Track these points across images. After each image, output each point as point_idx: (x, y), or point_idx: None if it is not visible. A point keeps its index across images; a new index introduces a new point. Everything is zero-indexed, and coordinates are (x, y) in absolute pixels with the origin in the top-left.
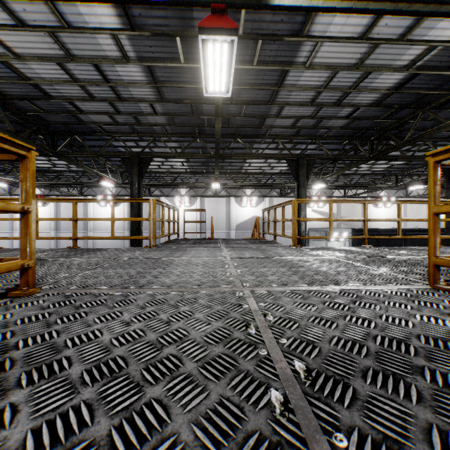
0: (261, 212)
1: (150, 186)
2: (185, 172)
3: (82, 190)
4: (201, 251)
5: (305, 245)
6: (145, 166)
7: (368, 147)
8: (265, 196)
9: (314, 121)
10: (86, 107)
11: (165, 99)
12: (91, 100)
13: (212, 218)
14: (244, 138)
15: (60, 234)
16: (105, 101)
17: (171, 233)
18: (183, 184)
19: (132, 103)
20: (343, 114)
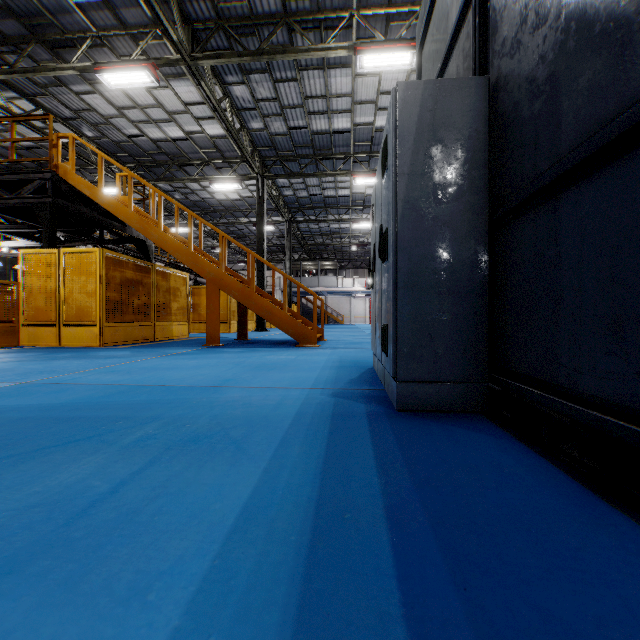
0: None
1: None
2: None
3: None
4: None
5: None
6: None
7: None
8: None
9: None
10: None
11: None
12: None
13: None
14: None
15: None
16: None
17: None
18: None
19: None
20: None
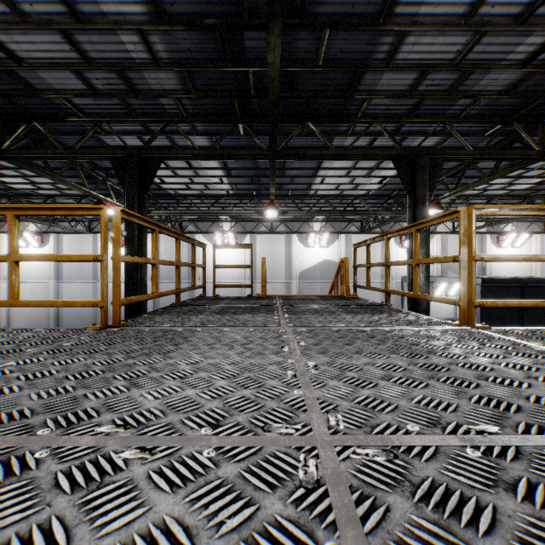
0: (334, 255)
1: (182, 220)
2: (227, 195)
3: (91, 226)
4: (221, 351)
5: (427, 307)
6: (151, 173)
7: (537, 135)
8: (340, 232)
9: (454, 79)
10: (24, 50)
11: (167, 18)
12: (22, 23)
13: (264, 260)
14: (319, 121)
15: (62, 285)
16: (51, 26)
17: (182, 288)
18: (224, 213)
19: (106, 34)
20: (518, 56)
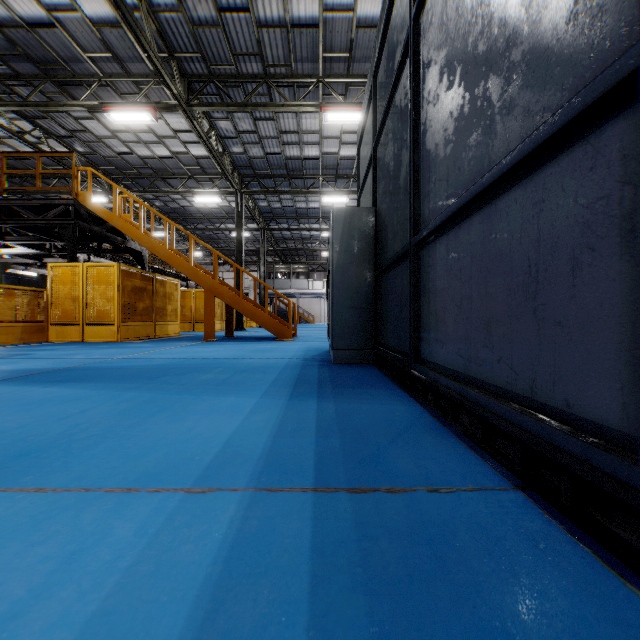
0: None
1: None
2: None
3: None
4: None
5: None
6: None
7: None
8: None
9: None
10: None
11: None
12: None
13: None
14: None
15: None
16: None
17: None
18: None
19: None
20: None
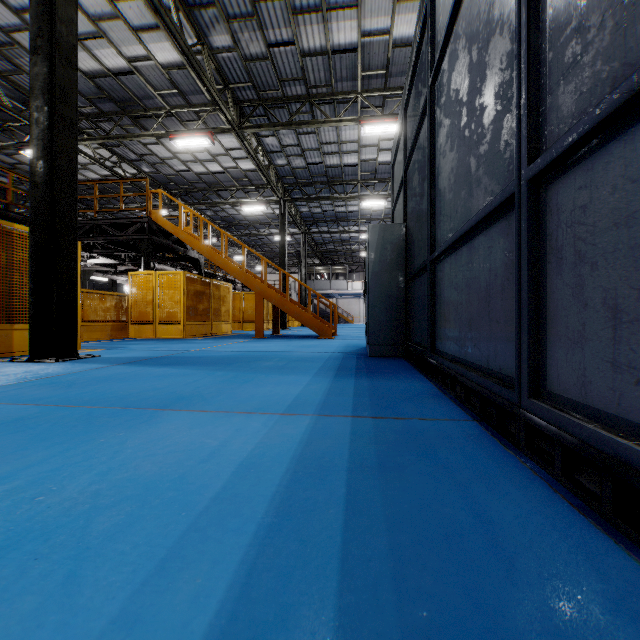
0: None
1: None
2: None
3: None
4: None
5: None
6: None
7: None
8: None
9: None
10: None
11: None
12: None
13: None
14: None
15: None
16: None
17: None
18: None
19: None
20: None
